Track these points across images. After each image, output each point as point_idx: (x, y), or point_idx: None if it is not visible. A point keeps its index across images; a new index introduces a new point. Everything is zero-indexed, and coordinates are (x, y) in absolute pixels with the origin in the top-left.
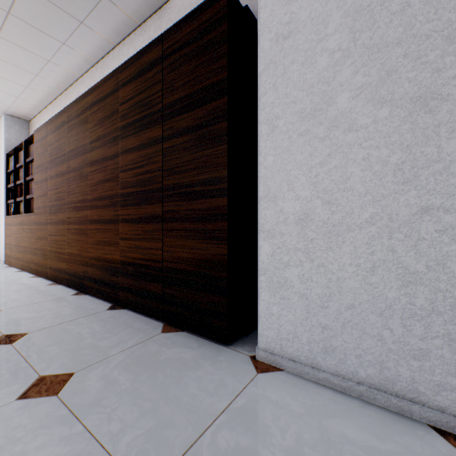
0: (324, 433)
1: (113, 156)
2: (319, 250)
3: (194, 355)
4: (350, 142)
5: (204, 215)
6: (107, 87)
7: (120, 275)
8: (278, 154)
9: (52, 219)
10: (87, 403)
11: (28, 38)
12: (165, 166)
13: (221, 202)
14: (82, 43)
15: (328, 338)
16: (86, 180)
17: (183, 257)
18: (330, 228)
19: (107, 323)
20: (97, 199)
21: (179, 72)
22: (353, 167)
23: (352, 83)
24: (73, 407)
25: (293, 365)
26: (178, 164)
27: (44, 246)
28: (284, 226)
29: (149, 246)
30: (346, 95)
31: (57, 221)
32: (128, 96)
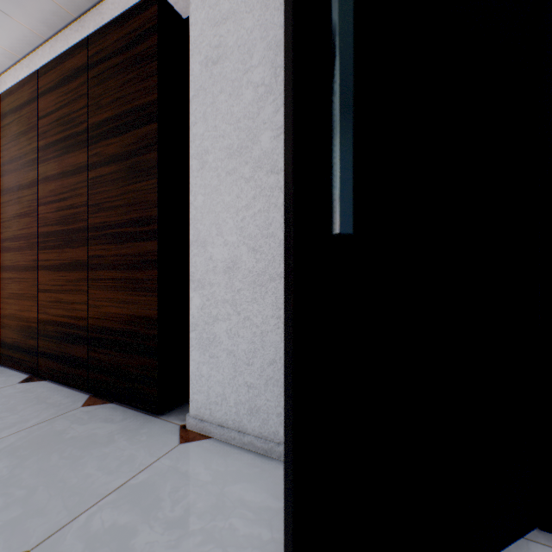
0: (221, 499)
1: (31, 184)
2: (245, 302)
3: (111, 430)
4: (273, 185)
5: (134, 262)
6: (24, 94)
7: (39, 337)
8: (208, 193)
9: None
10: None
11: None
12: (91, 200)
13: (151, 247)
14: None
15: (253, 397)
16: None
17: (111, 313)
18: (255, 277)
19: (10, 400)
20: (11, 239)
21: (107, 86)
22: (274, 212)
23: (274, 121)
24: None
25: (221, 430)
26: (106, 198)
27: None
28: (214, 275)
29: (74, 299)
30: (269, 134)
31: None
32: (49, 109)
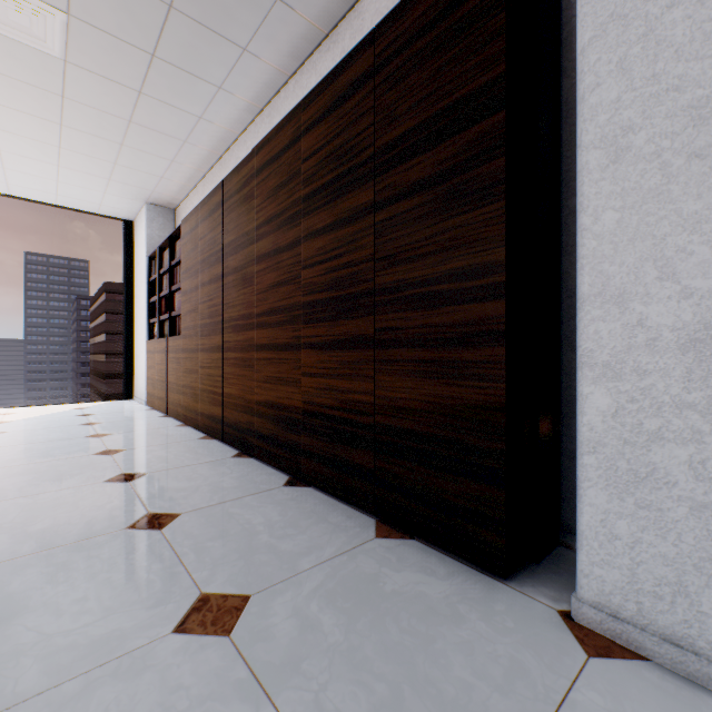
0: None
1: (291, 244)
2: None
3: (444, 593)
4: None
5: (455, 335)
6: (283, 138)
7: (303, 432)
8: (630, 205)
9: (204, 345)
10: (276, 662)
11: (176, 88)
12: (379, 252)
13: (491, 310)
14: (244, 83)
15: None
16: (251, 285)
17: (412, 409)
18: None
19: (287, 510)
20: (268, 313)
21: (406, 86)
22: None
23: None
24: (256, 665)
25: (675, 654)
26: (403, 246)
27: (194, 383)
28: (648, 354)
29: (351, 387)
30: None
31: (211, 347)
32: (315, 146)
